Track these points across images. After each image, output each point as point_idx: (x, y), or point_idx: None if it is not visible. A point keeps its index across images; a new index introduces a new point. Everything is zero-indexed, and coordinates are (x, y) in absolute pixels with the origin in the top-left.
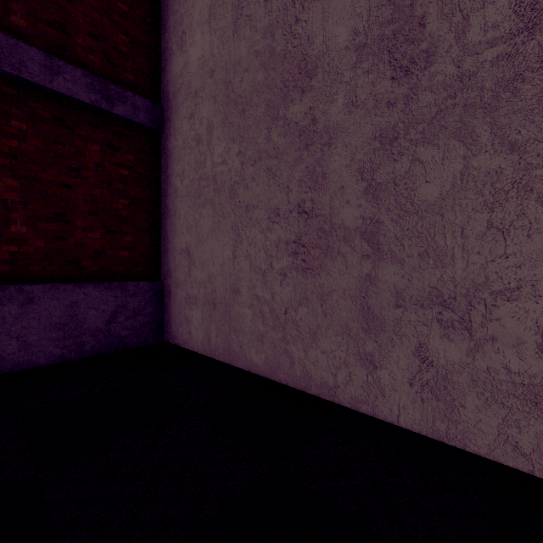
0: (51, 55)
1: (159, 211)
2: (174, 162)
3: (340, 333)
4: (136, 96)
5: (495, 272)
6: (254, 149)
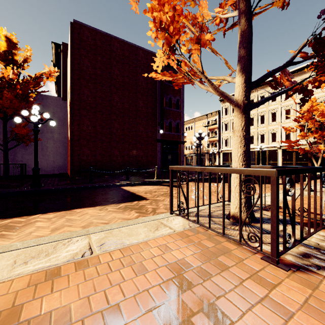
0: None
1: None
2: None
3: (19, 169)
4: None
5: (31, 164)
6: None
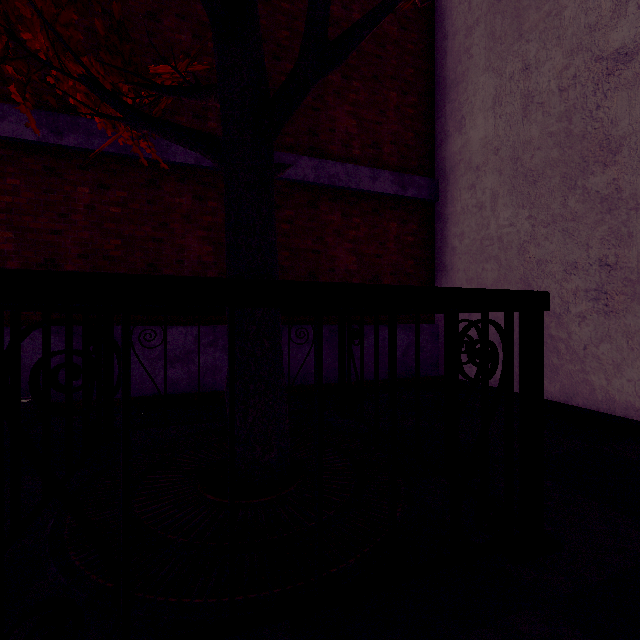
0: (373, 168)
1: (433, 267)
2: (451, 225)
3: None
4: (420, 178)
5: None
6: (546, 214)
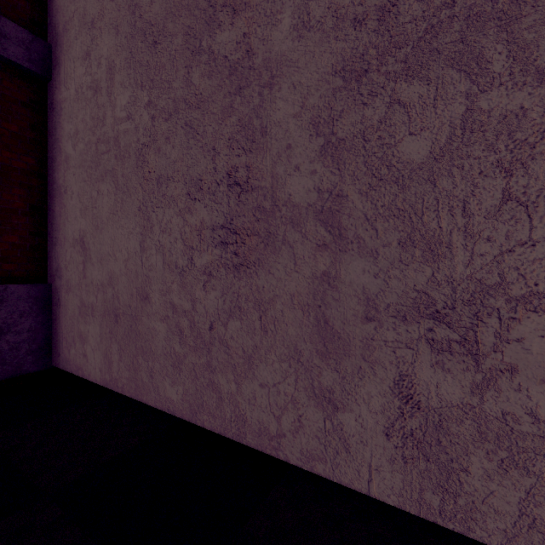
0: None
1: (44, 188)
2: (64, 120)
3: (286, 357)
4: (1, 18)
5: (515, 268)
6: (168, 97)
